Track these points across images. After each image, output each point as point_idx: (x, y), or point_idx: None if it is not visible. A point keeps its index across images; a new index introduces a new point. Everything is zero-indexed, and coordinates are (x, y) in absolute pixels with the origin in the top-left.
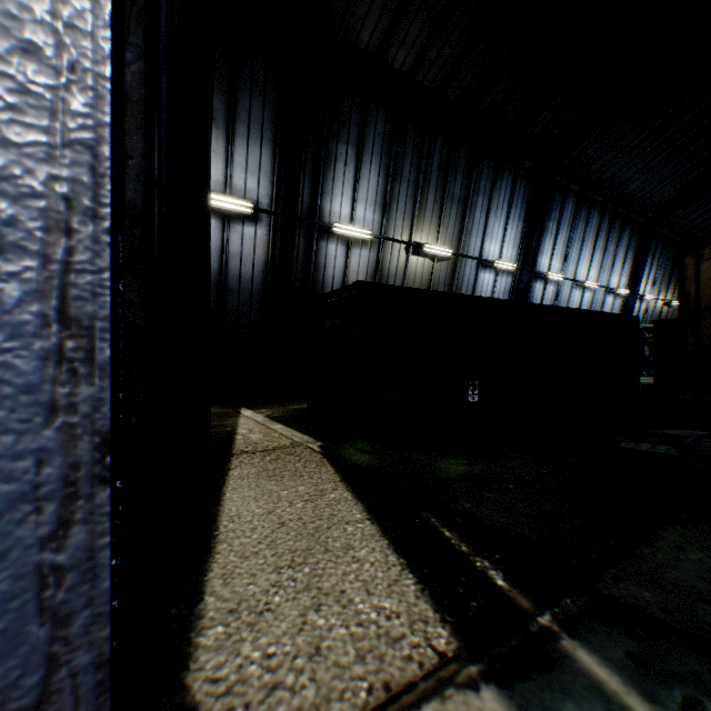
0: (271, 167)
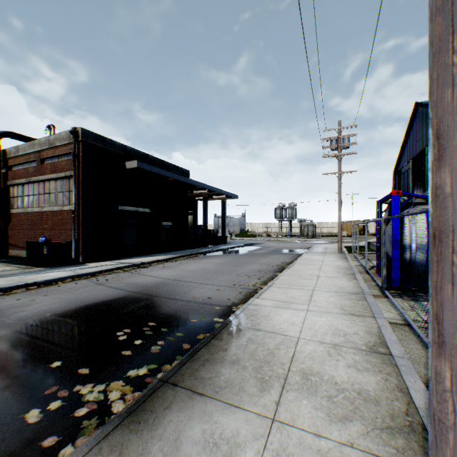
0: (421, 192)
